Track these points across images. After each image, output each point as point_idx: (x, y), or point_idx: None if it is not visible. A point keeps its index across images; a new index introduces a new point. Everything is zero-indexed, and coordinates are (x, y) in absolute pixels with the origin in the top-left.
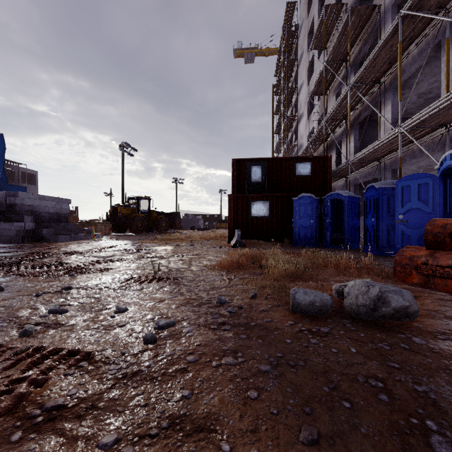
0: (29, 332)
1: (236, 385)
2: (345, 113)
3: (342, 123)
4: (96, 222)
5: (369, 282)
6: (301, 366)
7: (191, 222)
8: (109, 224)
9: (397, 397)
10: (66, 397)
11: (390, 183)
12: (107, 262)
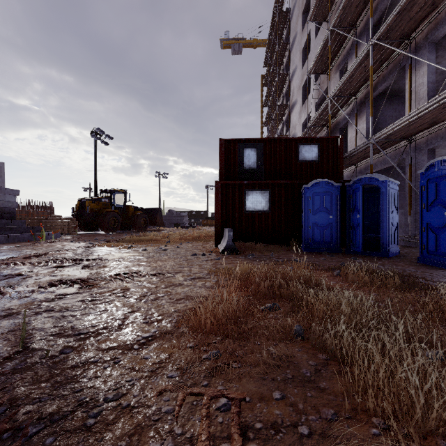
0: None
1: None
2: (356, 87)
3: (349, 101)
4: (56, 219)
5: None
6: None
7: (175, 219)
8: (75, 221)
9: None
10: None
11: None
12: None
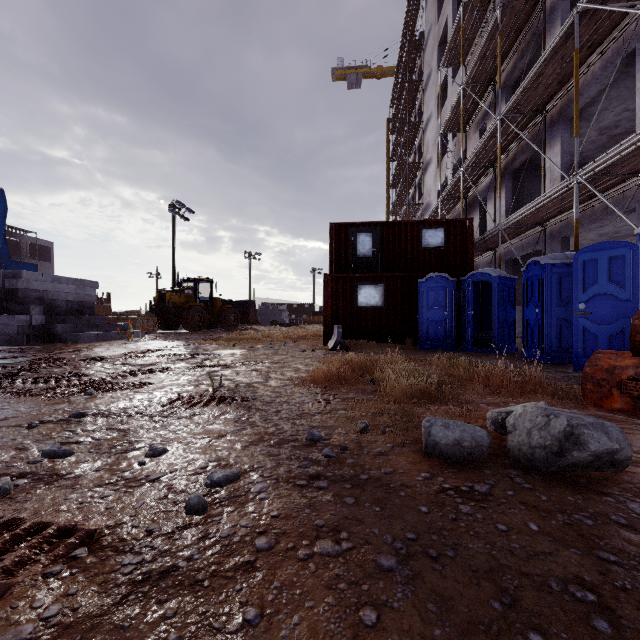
0: (4, 490)
1: (338, 596)
2: (492, 157)
3: (488, 171)
4: (135, 315)
5: (548, 408)
6: (450, 559)
7: (271, 315)
8: (154, 318)
9: (626, 625)
10: (37, 624)
11: (563, 258)
12: (145, 373)
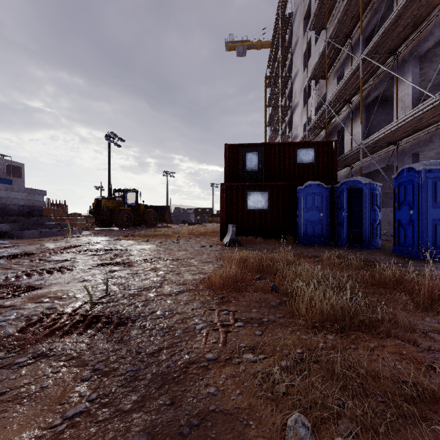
0: None
1: None
2: (350, 94)
3: (345, 106)
4: (76, 216)
5: None
6: None
7: (182, 216)
8: (92, 218)
9: None
10: None
11: (436, 164)
12: (42, 274)
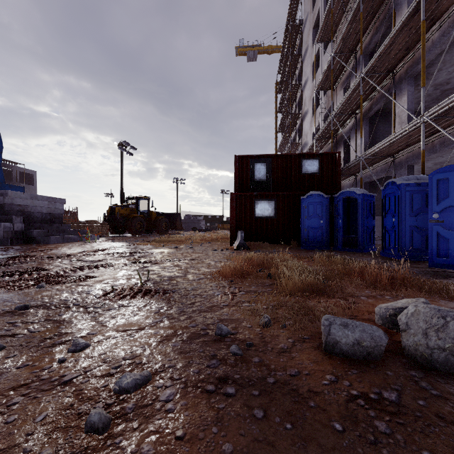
0: None
1: None
2: (354, 107)
3: (350, 118)
4: (93, 223)
5: (442, 309)
6: None
7: (192, 223)
8: (107, 225)
9: None
10: None
11: (414, 179)
12: (91, 268)
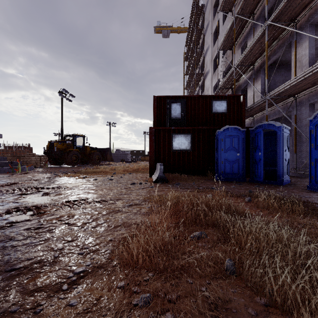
0: None
1: None
2: (254, 58)
3: (248, 70)
4: (31, 156)
5: None
6: None
7: (121, 156)
8: (45, 158)
9: None
10: None
11: None
12: None
